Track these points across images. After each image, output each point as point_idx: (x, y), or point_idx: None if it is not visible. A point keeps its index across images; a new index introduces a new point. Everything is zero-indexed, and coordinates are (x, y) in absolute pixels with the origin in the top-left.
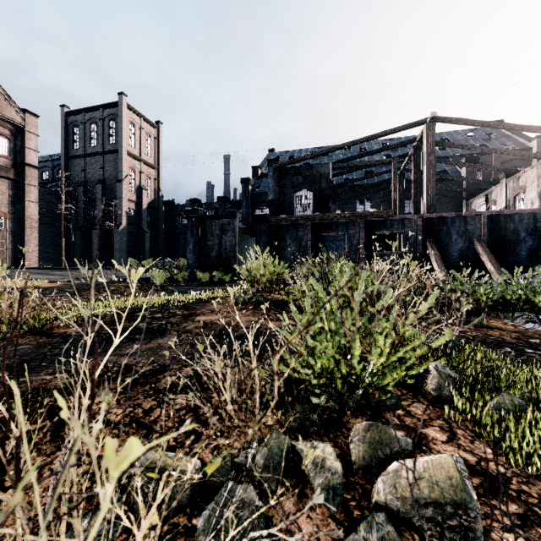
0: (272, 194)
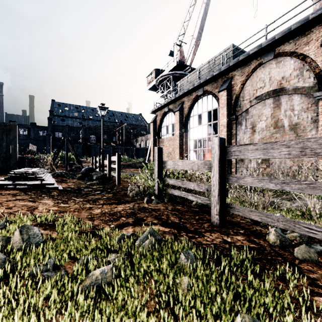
0: (83, 135)
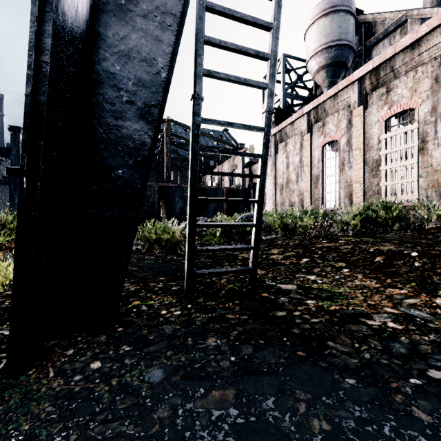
0: None
